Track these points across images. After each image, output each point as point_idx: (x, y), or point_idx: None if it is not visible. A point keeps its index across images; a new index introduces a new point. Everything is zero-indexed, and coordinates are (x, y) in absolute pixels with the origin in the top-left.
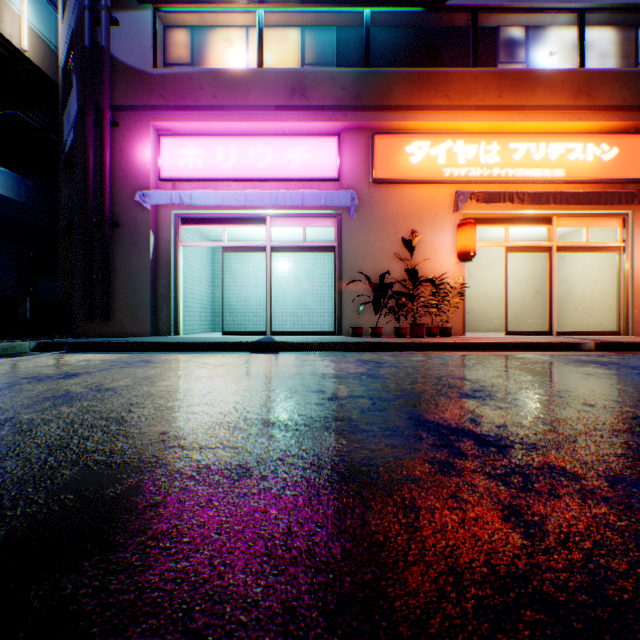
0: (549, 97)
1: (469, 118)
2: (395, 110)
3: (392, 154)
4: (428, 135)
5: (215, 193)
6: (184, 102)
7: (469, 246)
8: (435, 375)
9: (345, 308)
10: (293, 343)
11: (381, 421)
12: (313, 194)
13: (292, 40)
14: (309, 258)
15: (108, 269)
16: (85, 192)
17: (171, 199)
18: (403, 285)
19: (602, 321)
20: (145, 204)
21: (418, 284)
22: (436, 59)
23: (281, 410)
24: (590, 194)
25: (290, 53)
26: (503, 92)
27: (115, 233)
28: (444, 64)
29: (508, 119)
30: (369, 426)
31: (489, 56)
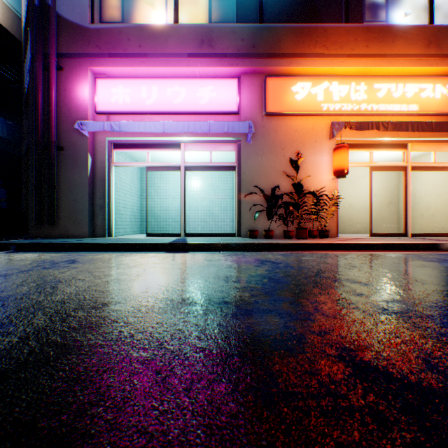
0: (406, 47)
1: (342, 63)
2: (283, 57)
3: (281, 92)
4: (309, 77)
5: (139, 122)
6: (115, 51)
7: (343, 165)
8: (333, 278)
9: (243, 215)
10: (201, 244)
11: (306, 367)
12: (218, 123)
13: (201, 3)
14: (215, 177)
15: (53, 184)
16: (35, 122)
17: (103, 127)
18: (290, 196)
19: (444, 225)
20: (83, 132)
21: (302, 196)
22: (315, 19)
23: (174, 339)
24: (441, 123)
25: (200, 14)
26: (369, 43)
27: (60, 155)
28: (321, 22)
29: (373, 64)
30: (293, 381)
31: (357, 16)
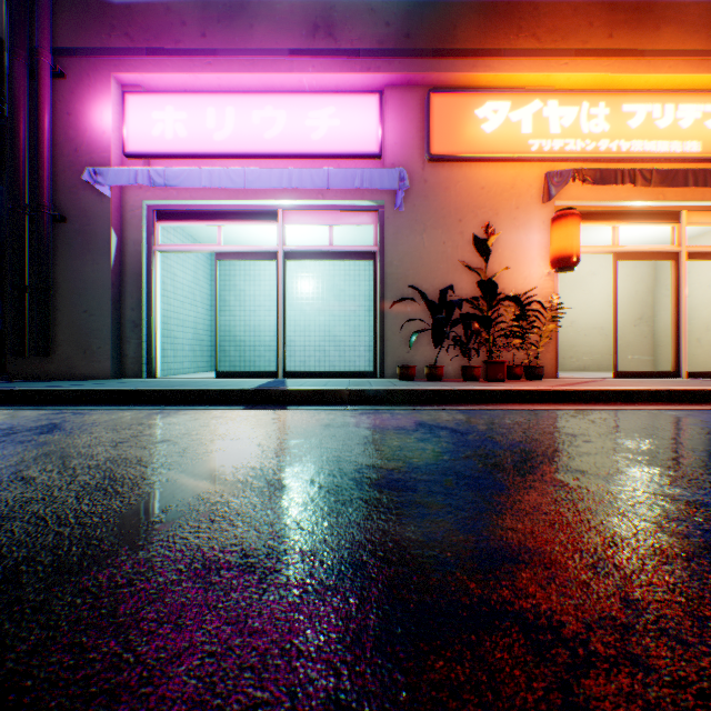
0: (680, 38)
1: (566, 67)
2: (461, 56)
3: (456, 119)
4: (508, 92)
5: (200, 170)
6: (159, 43)
7: (571, 248)
8: (601, 475)
9: (389, 339)
10: (312, 391)
11: None
12: (343, 171)
13: None
14: (339, 274)
15: (46, 282)
16: (12, 169)
17: (135, 178)
18: (474, 305)
19: None
20: (101, 188)
21: (496, 303)
22: None
23: None
24: None
25: None
26: (615, 30)
27: (60, 231)
28: None
29: (622, 69)
30: None
31: None
